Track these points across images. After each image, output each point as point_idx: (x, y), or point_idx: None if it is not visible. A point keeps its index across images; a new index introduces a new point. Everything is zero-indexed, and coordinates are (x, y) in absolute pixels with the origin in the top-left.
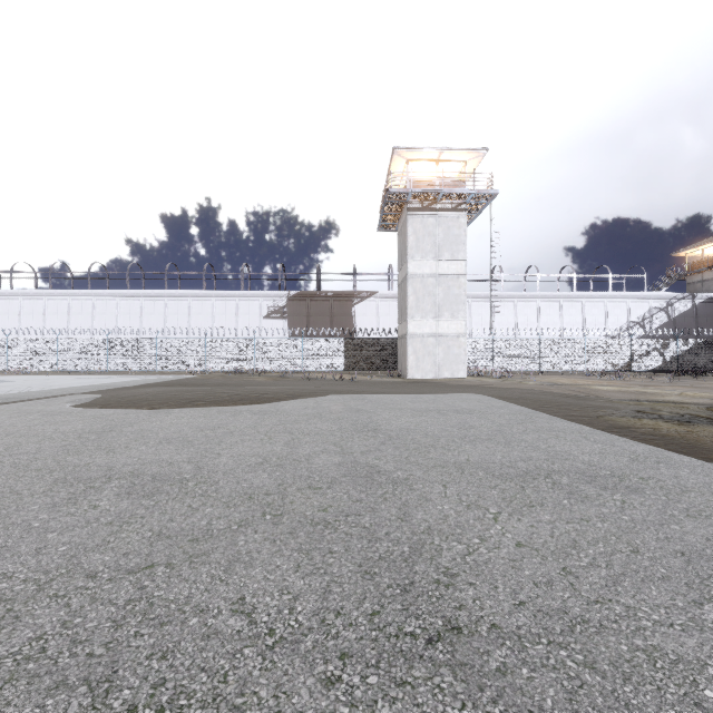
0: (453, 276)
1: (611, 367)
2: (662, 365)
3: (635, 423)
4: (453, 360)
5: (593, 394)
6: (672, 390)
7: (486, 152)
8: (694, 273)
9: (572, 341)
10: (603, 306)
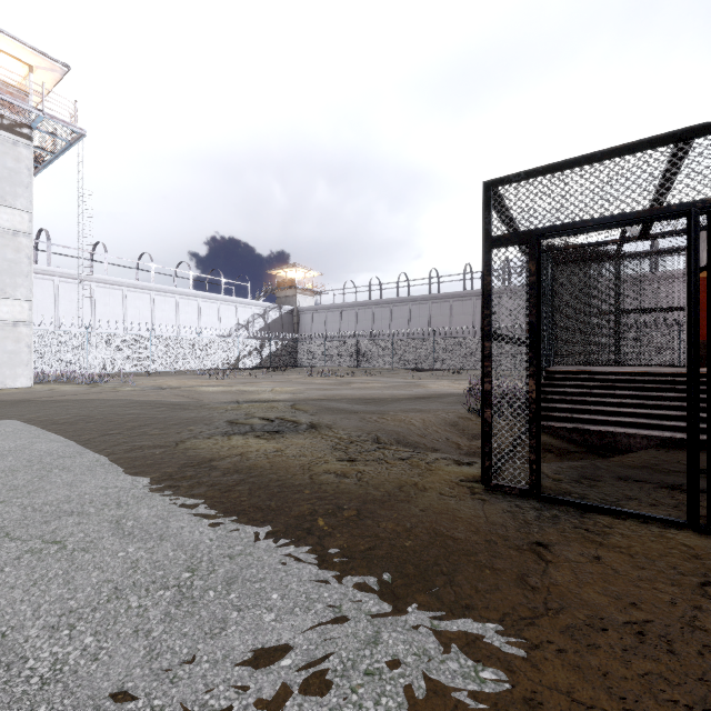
0: (6, 231)
1: (222, 365)
2: (261, 363)
3: (222, 449)
4: (6, 361)
5: (196, 399)
6: (267, 386)
7: (66, 69)
8: (281, 289)
9: (186, 339)
10: (217, 308)
